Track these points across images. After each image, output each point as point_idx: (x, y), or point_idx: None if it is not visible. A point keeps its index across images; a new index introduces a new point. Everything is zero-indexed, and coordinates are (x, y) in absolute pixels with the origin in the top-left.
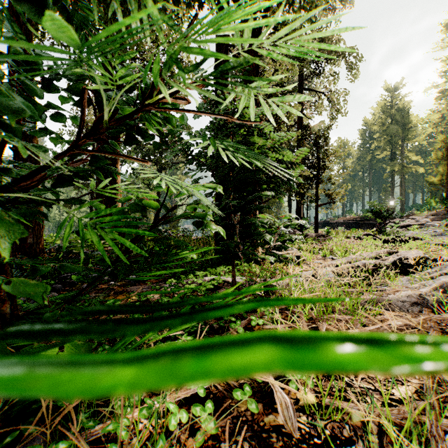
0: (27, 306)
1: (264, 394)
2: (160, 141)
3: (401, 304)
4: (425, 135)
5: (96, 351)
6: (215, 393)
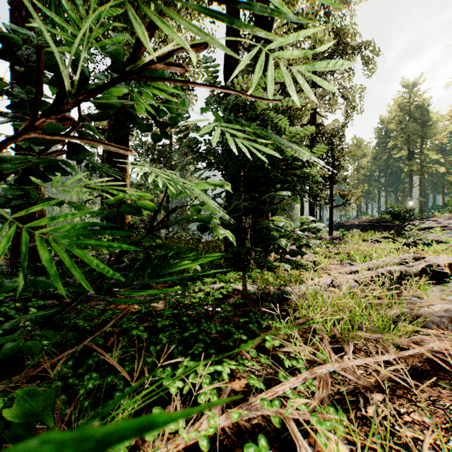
0: (1, 326)
1: (284, 442)
2: (160, 132)
3: (437, 319)
4: (446, 133)
5: (82, 380)
6: (222, 438)
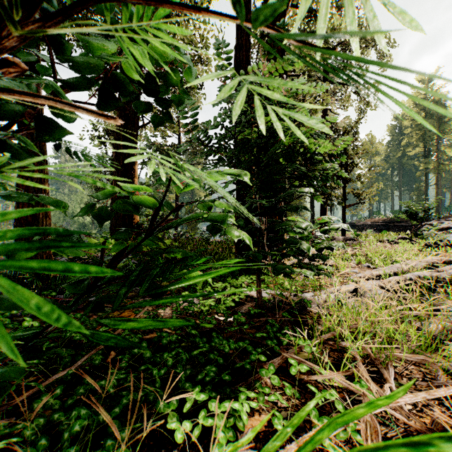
0: None
1: None
2: (165, 117)
3: None
4: None
5: (69, 417)
6: None
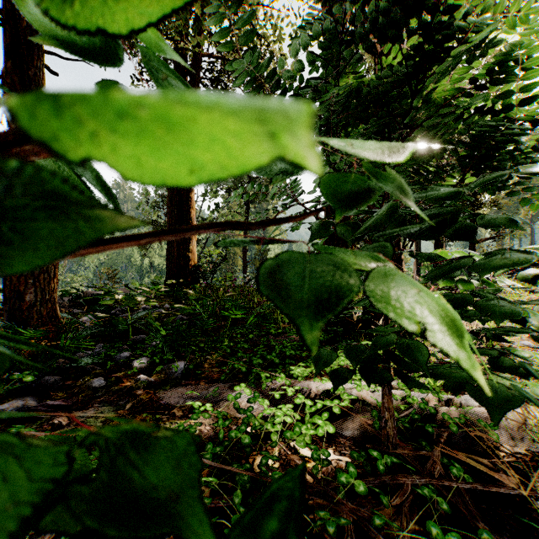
0: None
1: None
2: None
3: None
4: None
5: None
6: None
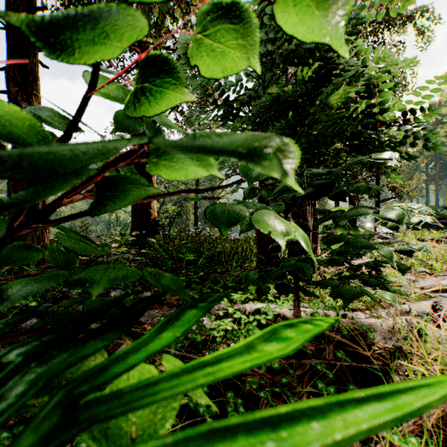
0: None
1: None
2: None
3: None
4: None
5: None
6: None
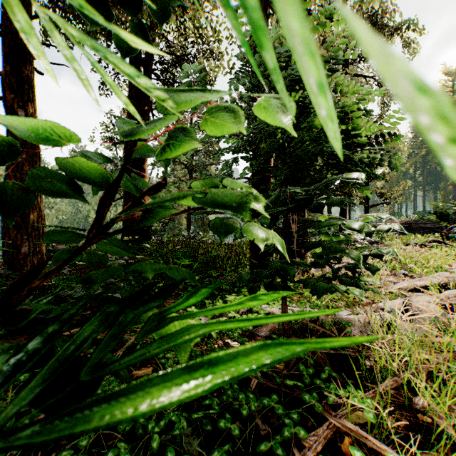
0: None
1: None
2: None
3: None
4: None
5: None
6: None
